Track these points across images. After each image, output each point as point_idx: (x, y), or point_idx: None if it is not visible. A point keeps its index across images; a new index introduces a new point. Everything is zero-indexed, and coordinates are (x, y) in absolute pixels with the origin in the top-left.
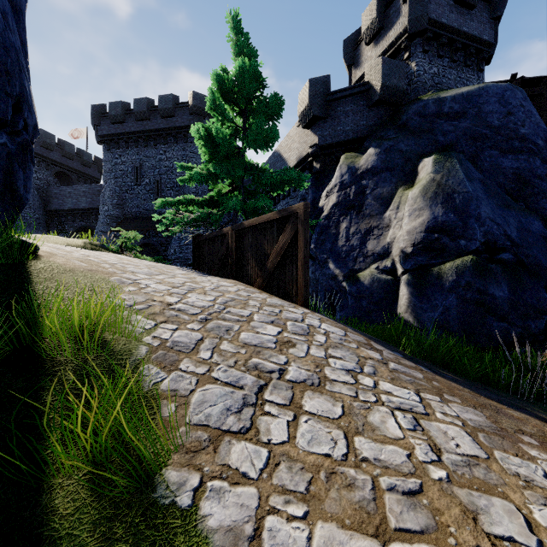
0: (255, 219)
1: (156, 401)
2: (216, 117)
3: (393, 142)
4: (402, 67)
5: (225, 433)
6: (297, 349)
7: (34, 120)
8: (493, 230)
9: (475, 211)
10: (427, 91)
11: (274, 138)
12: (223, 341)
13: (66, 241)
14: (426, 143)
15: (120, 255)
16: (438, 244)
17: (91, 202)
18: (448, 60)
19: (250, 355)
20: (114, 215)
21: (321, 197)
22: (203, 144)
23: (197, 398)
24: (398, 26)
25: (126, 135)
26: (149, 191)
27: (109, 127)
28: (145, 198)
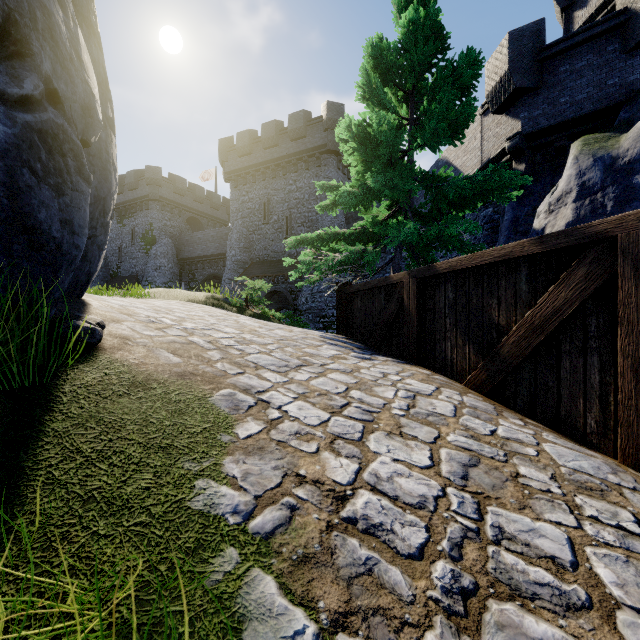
0: (468, 257)
1: None
2: (370, 109)
3: None
4: None
5: None
6: None
7: (83, 93)
8: None
9: None
10: None
11: (467, 122)
12: None
13: (187, 295)
14: None
15: (242, 319)
16: None
17: (219, 248)
18: None
19: None
20: (241, 260)
21: (537, 214)
22: (355, 147)
23: None
24: None
25: (253, 168)
26: (277, 229)
27: (236, 162)
28: (273, 238)
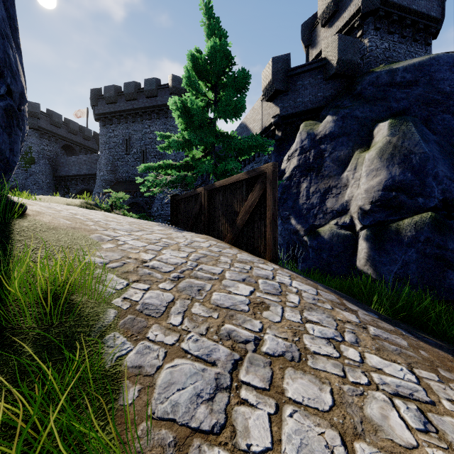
0: (226, 179)
1: (117, 382)
2: (191, 92)
3: (349, 110)
4: (357, 42)
5: (194, 433)
6: (272, 313)
7: (20, 87)
8: (451, 188)
9: (432, 170)
10: (379, 65)
11: (242, 108)
12: (194, 303)
13: (66, 201)
14: (381, 109)
15: (107, 213)
16: (396, 202)
17: (90, 169)
18: (398, 36)
19: (223, 319)
20: (108, 180)
21: (283, 161)
22: (180, 114)
23: (164, 378)
24: (352, 8)
25: (117, 113)
26: (136, 159)
27: (104, 107)
28: (133, 165)
